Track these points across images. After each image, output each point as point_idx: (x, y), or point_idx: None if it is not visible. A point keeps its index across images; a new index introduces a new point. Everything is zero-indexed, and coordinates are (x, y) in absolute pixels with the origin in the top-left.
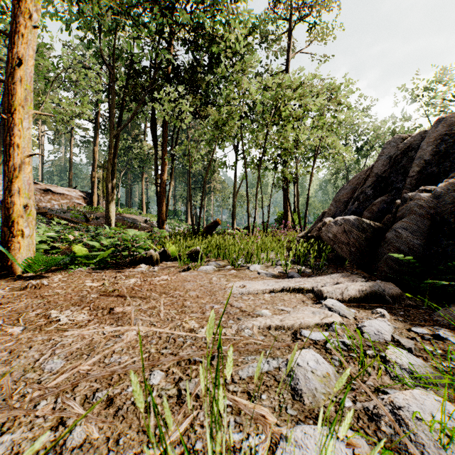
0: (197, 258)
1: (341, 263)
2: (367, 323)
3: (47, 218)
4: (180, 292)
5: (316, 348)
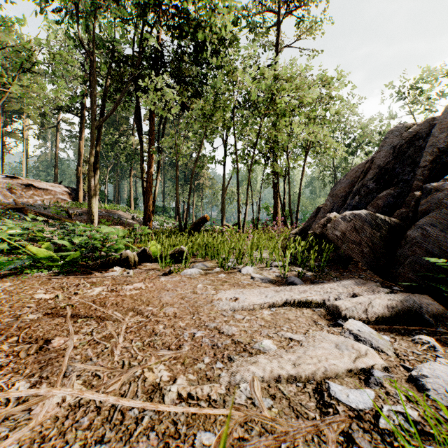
0: (181, 258)
1: (345, 264)
2: (427, 371)
3: (25, 214)
4: (154, 308)
5: (362, 430)
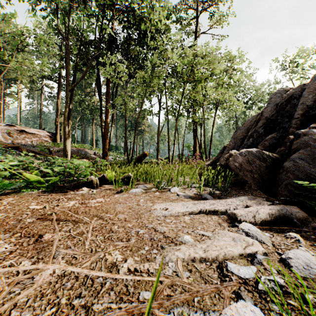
0: (129, 182)
1: (242, 186)
2: (292, 255)
3: (19, 151)
4: (111, 215)
5: (247, 291)
